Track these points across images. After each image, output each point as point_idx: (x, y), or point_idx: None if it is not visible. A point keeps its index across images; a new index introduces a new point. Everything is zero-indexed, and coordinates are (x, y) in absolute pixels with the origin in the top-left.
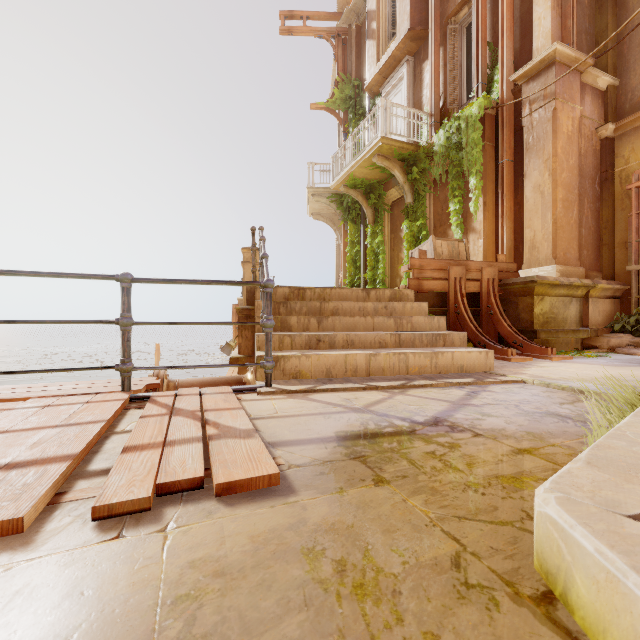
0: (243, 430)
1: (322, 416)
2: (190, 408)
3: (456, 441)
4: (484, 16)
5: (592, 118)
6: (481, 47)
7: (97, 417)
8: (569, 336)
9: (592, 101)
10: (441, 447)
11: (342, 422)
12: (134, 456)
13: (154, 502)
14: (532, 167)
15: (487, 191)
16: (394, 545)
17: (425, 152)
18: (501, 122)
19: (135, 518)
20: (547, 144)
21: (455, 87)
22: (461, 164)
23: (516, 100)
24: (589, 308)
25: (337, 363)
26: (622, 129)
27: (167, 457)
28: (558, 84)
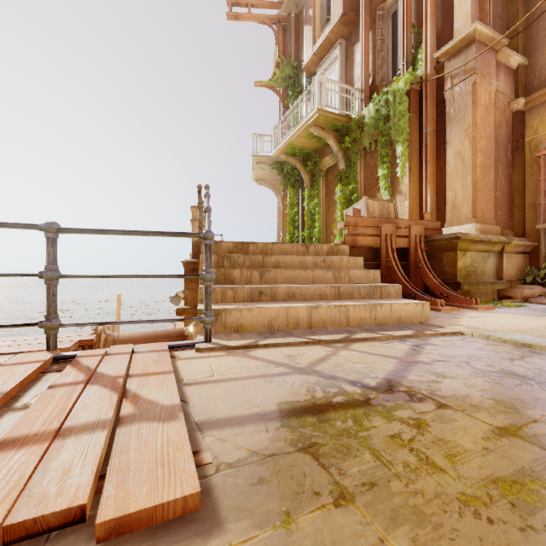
0: (166, 407)
1: (263, 380)
2: (113, 373)
3: (421, 416)
4: (409, 2)
5: (505, 93)
6: (407, 29)
7: None
8: (488, 287)
9: (505, 78)
10: (406, 426)
11: (285, 388)
12: (2, 460)
13: None
14: (453, 135)
15: (412, 158)
16: None
17: (356, 123)
18: (425, 96)
19: None
20: (467, 114)
21: (383, 66)
22: (389, 134)
23: (439, 75)
24: (504, 262)
25: (279, 316)
26: (531, 103)
27: (48, 461)
28: (477, 60)
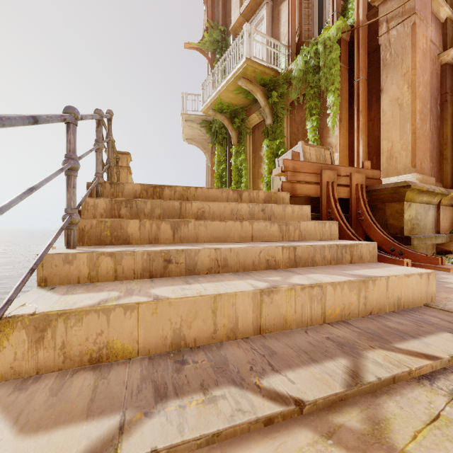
0: None
1: None
2: None
3: None
4: None
5: (436, 44)
6: None
7: None
8: (433, 242)
9: (435, 29)
10: None
11: None
12: None
13: None
14: (390, 82)
15: (342, 109)
16: None
17: (284, 78)
18: (357, 44)
19: None
20: (406, 58)
21: (309, 23)
22: (318, 85)
23: (374, 19)
24: (440, 215)
25: (196, 315)
26: None
27: None
28: (417, 0)
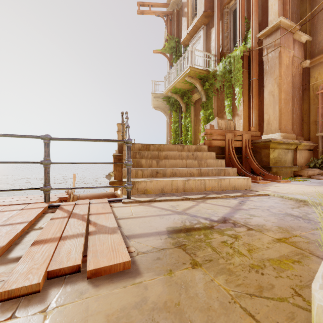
0: (111, 228)
1: (158, 217)
2: (81, 213)
3: (238, 233)
4: (243, 4)
5: (298, 57)
6: (241, 20)
7: (24, 219)
8: (287, 170)
9: (298, 48)
10: (230, 238)
11: (170, 221)
12: (38, 248)
13: (44, 284)
14: (268, 82)
15: (244, 95)
16: (209, 322)
17: (212, 75)
18: (252, 59)
19: (28, 299)
20: (276, 70)
21: (227, 41)
22: (231, 81)
23: (260, 47)
24: (297, 155)
25: (167, 185)
26: (314, 63)
27: (59, 249)
28: (281, 39)
